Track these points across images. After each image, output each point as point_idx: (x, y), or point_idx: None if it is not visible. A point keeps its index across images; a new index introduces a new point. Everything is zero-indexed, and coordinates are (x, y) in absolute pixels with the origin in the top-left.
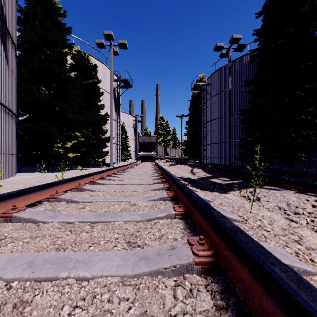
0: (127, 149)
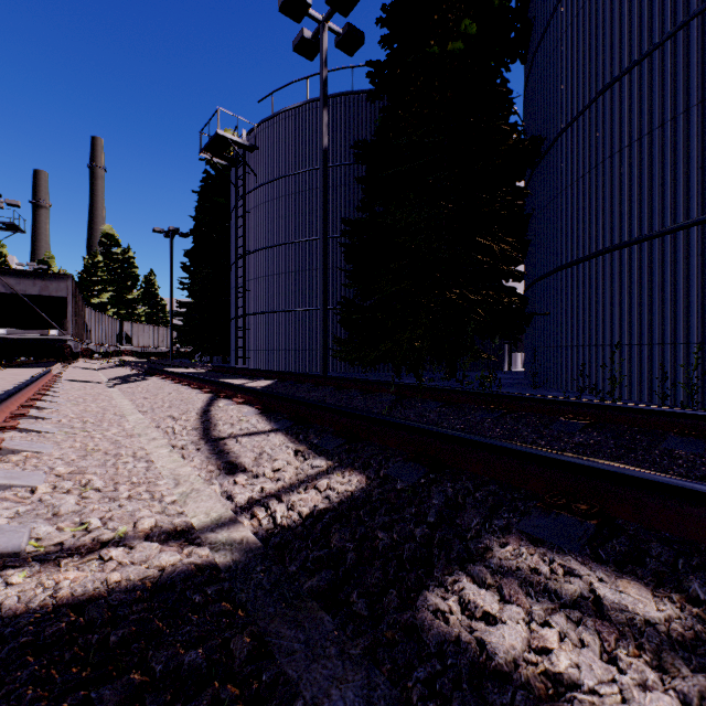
0: None
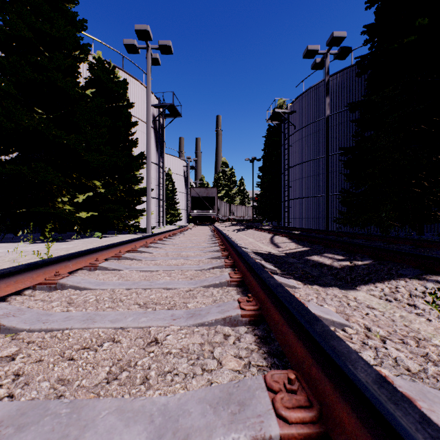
0: (174, 207)
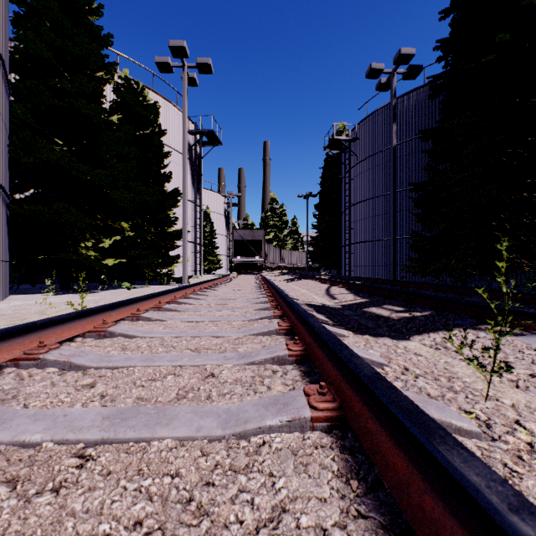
0: (213, 253)
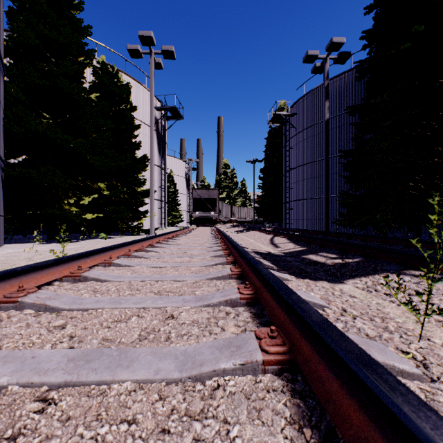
0: (176, 209)
